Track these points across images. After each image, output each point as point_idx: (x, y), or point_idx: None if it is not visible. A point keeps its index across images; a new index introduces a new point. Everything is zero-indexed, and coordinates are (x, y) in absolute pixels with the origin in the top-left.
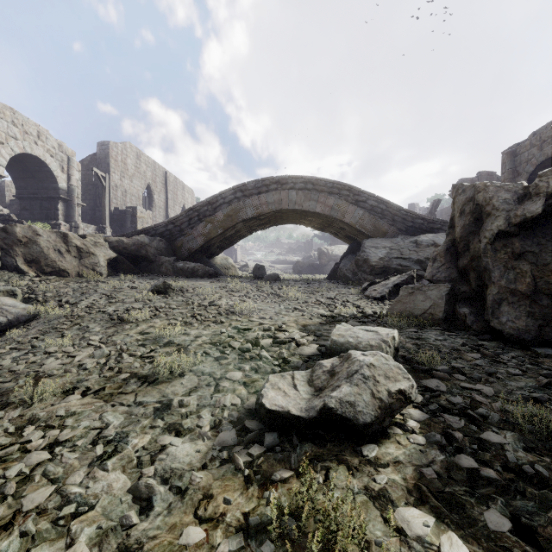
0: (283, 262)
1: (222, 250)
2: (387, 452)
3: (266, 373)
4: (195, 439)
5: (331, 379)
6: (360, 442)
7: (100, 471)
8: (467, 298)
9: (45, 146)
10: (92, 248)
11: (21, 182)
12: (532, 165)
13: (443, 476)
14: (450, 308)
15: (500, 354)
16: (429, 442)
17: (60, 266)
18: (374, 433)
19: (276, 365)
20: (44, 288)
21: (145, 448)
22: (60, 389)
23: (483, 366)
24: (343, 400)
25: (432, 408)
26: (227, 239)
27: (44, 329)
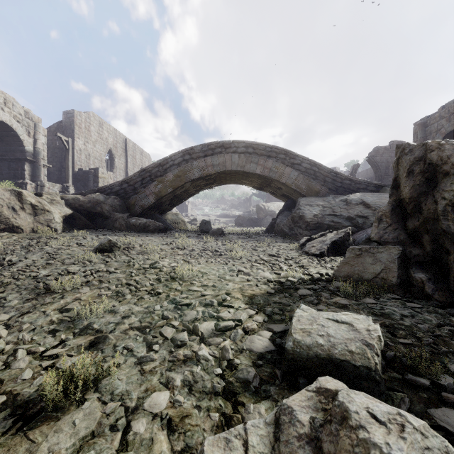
0: (226, 216)
1: (172, 207)
2: None
3: (203, 395)
4: None
5: None
6: None
7: None
8: (420, 262)
9: (11, 112)
10: (47, 206)
11: None
12: (441, 134)
13: None
14: (403, 272)
15: None
16: None
17: (14, 222)
18: None
19: (218, 374)
20: None
21: None
22: None
23: None
24: None
25: None
26: (177, 197)
27: None
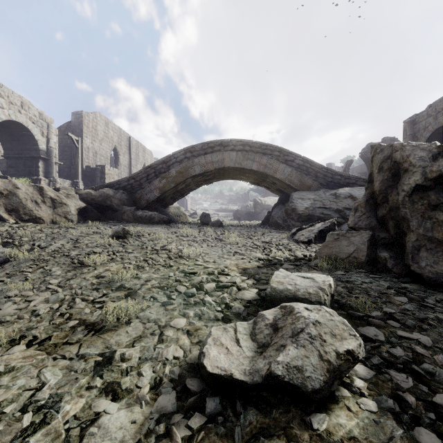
0: (225, 210)
1: (174, 201)
2: (339, 423)
3: (209, 320)
4: (132, 404)
5: (274, 334)
6: (308, 409)
7: None
8: (386, 244)
9: (27, 114)
10: (64, 199)
11: (7, 144)
12: (429, 131)
13: None
14: (372, 252)
15: (425, 298)
16: (382, 408)
17: (37, 214)
18: (323, 398)
19: (219, 311)
20: (21, 233)
21: (77, 416)
22: (6, 339)
23: (412, 310)
24: (290, 365)
25: (375, 362)
26: (179, 192)
27: (11, 272)
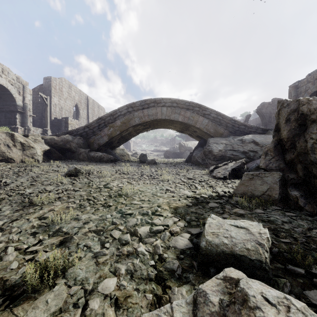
0: (158, 151)
1: (120, 144)
2: None
3: (141, 280)
4: None
5: None
6: None
7: None
8: (295, 184)
9: (7, 78)
10: (32, 144)
11: None
12: (308, 93)
13: None
14: (283, 191)
15: None
16: None
17: (8, 155)
18: None
19: (152, 265)
20: None
21: None
22: None
23: None
24: None
25: None
26: (123, 137)
27: None
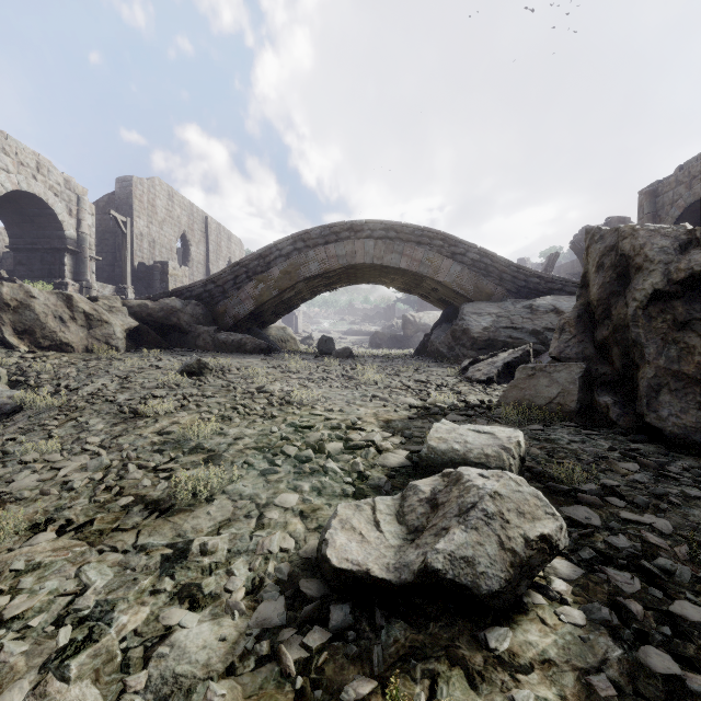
0: (357, 333)
1: (278, 317)
2: (527, 640)
3: (333, 496)
4: (220, 614)
5: (433, 513)
6: (482, 621)
7: (57, 680)
8: (608, 383)
9: (47, 181)
10: (106, 315)
11: (15, 228)
12: (679, 208)
13: (627, 691)
14: (586, 396)
15: (666, 465)
16: (592, 620)
17: (62, 338)
18: (504, 606)
19: (348, 482)
20: (38, 368)
21: (138, 632)
22: (26, 524)
23: (645, 483)
24: (456, 556)
25: (586, 556)
26: (284, 303)
27: (27, 427)
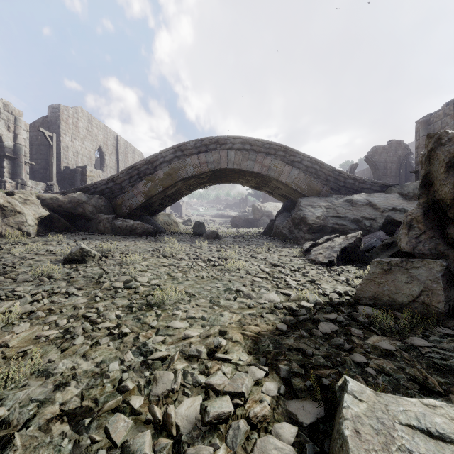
0: (222, 216)
1: (164, 207)
2: None
3: None
4: None
5: None
6: None
7: None
8: None
9: None
10: (18, 206)
11: None
12: None
13: None
14: (450, 295)
15: None
16: None
17: None
18: None
19: None
20: None
21: None
22: None
23: None
24: None
25: None
26: (168, 197)
27: None
